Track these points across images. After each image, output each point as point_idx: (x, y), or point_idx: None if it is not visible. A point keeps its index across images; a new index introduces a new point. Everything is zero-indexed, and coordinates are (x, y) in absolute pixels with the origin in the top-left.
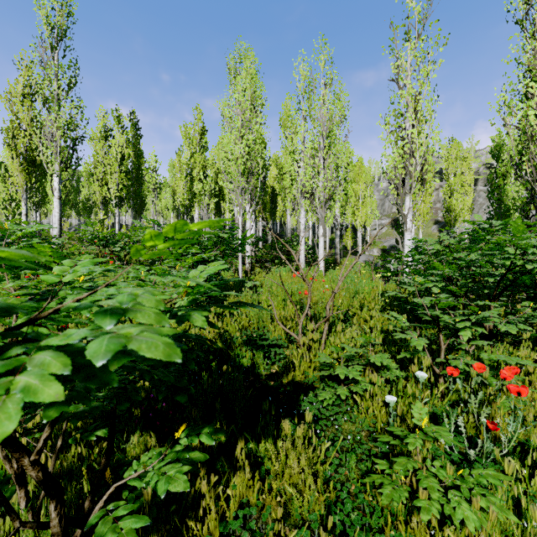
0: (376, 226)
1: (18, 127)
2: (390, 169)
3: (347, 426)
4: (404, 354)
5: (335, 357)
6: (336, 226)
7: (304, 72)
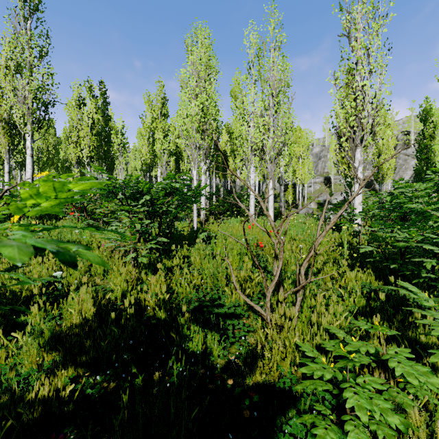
0: (311, 184)
1: (1, 96)
2: (342, 122)
3: None
4: None
5: (317, 343)
6: (281, 182)
7: (254, 40)
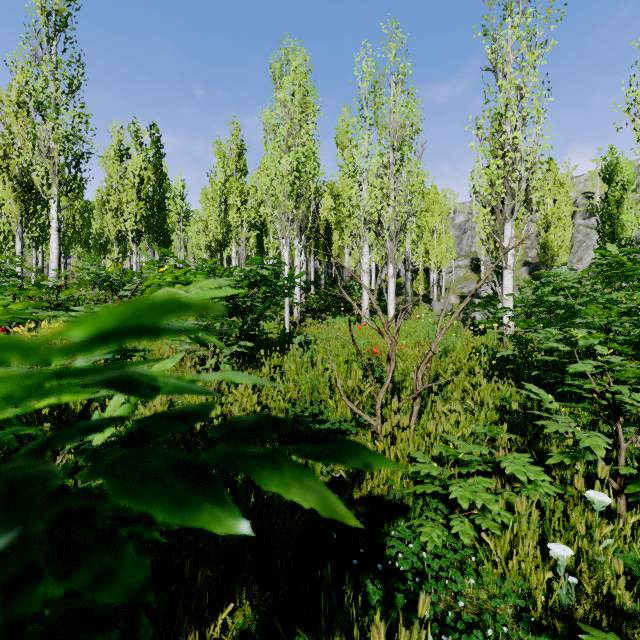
0: (452, 269)
1: (12, 144)
2: (486, 187)
3: (472, 590)
4: (559, 457)
5: (434, 455)
6: (407, 266)
7: (369, 69)
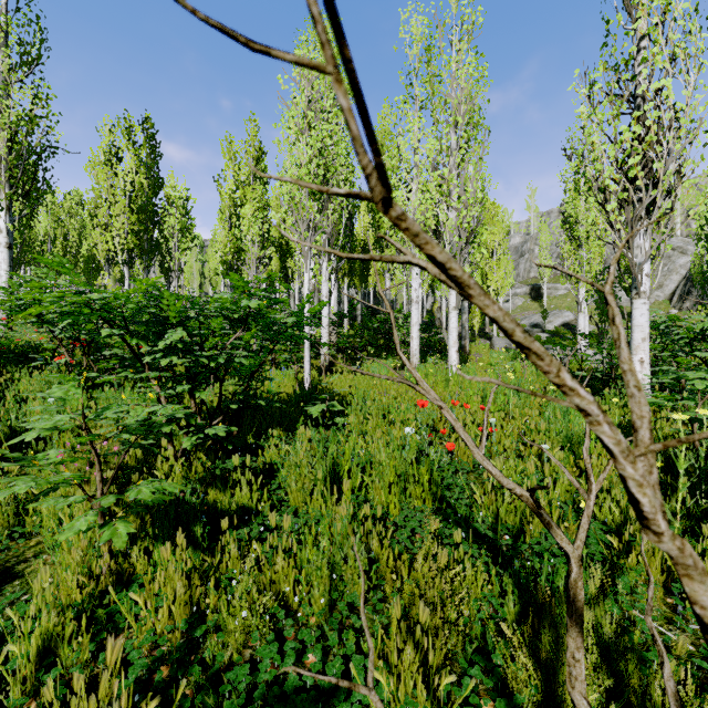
0: (508, 297)
1: None
2: (611, 169)
3: None
4: None
5: None
6: None
7: (420, 28)
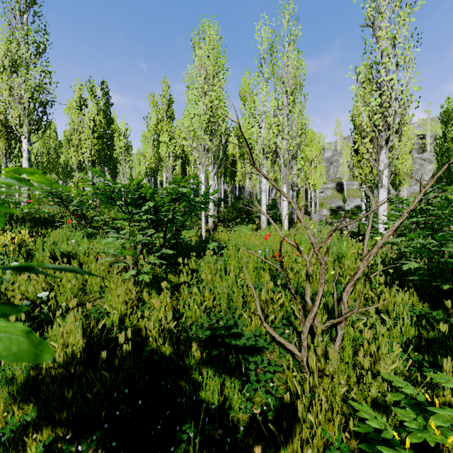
0: (322, 190)
1: None
2: (366, 120)
3: None
4: None
5: (371, 396)
6: (293, 187)
7: (266, 34)
